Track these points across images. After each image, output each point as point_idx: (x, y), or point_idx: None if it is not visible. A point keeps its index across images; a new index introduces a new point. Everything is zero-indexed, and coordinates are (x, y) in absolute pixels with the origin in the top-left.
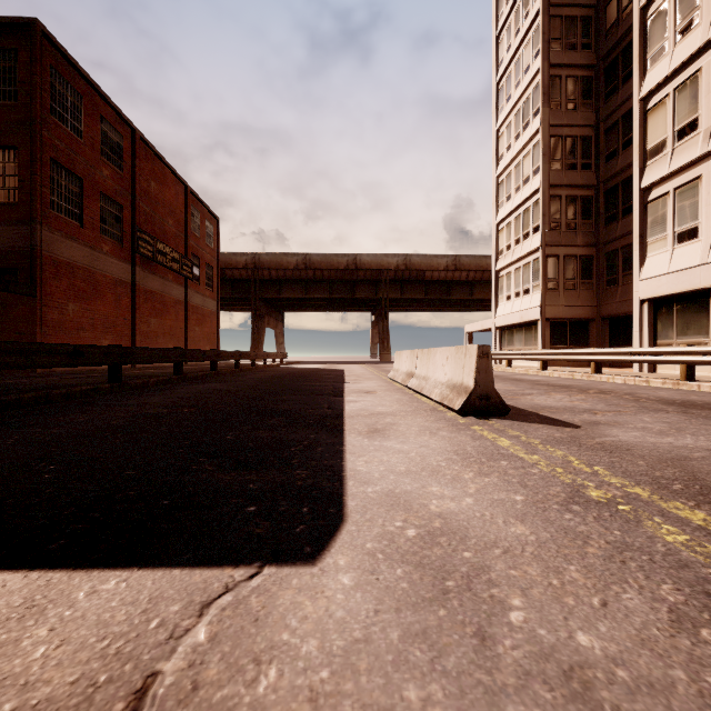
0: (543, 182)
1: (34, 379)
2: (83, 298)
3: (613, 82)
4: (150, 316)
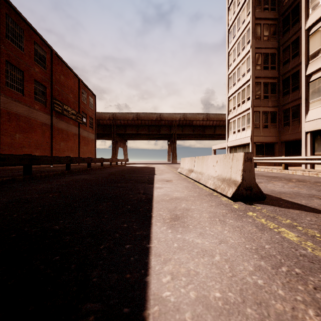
0: (252, 75)
1: None
2: (24, 131)
3: (287, 26)
4: (60, 141)
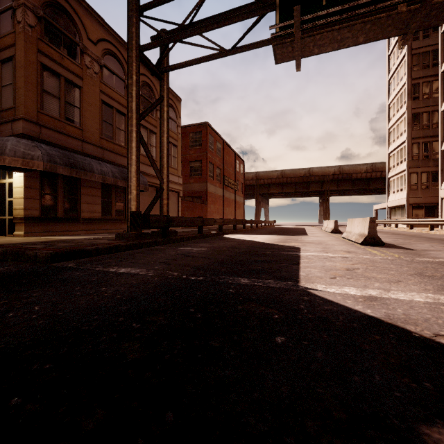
0: (408, 137)
1: None
2: (213, 203)
3: None
4: (226, 207)
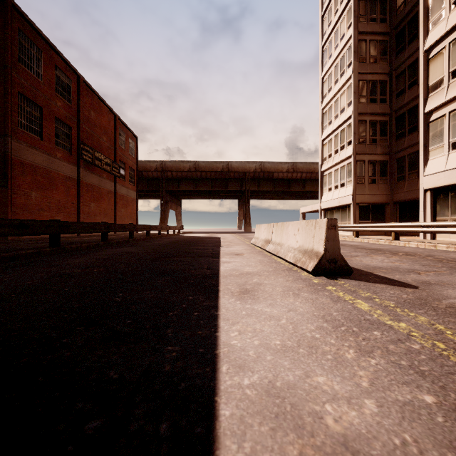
0: (354, 111)
1: (0, 244)
2: (43, 188)
3: (402, 44)
4: (90, 201)
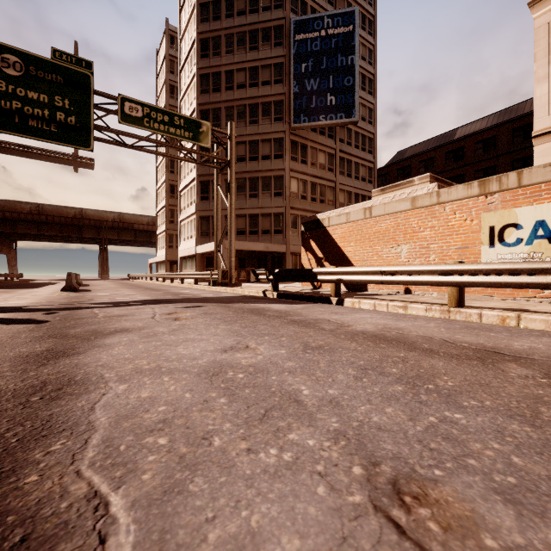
0: (166, 203)
1: None
2: None
3: None
4: None
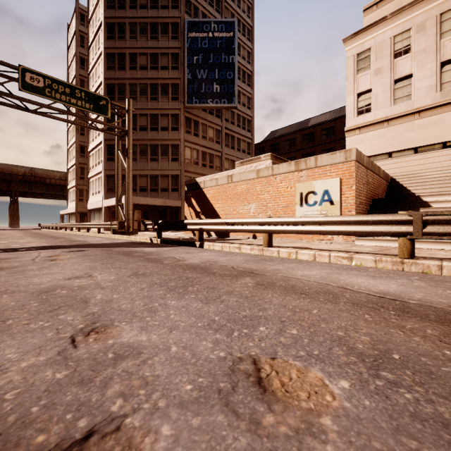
0: (77, 161)
1: None
2: None
3: None
4: None
